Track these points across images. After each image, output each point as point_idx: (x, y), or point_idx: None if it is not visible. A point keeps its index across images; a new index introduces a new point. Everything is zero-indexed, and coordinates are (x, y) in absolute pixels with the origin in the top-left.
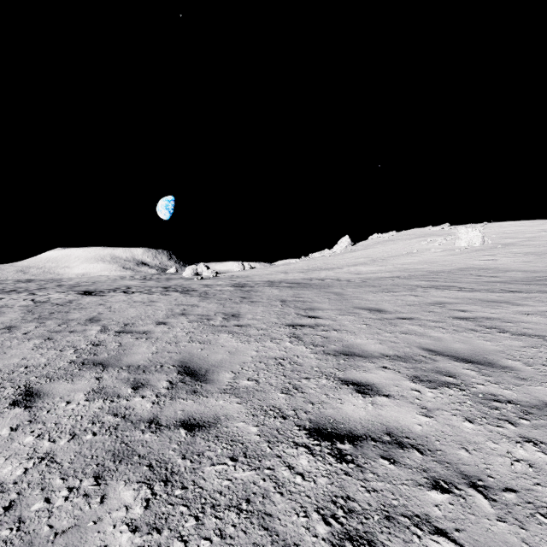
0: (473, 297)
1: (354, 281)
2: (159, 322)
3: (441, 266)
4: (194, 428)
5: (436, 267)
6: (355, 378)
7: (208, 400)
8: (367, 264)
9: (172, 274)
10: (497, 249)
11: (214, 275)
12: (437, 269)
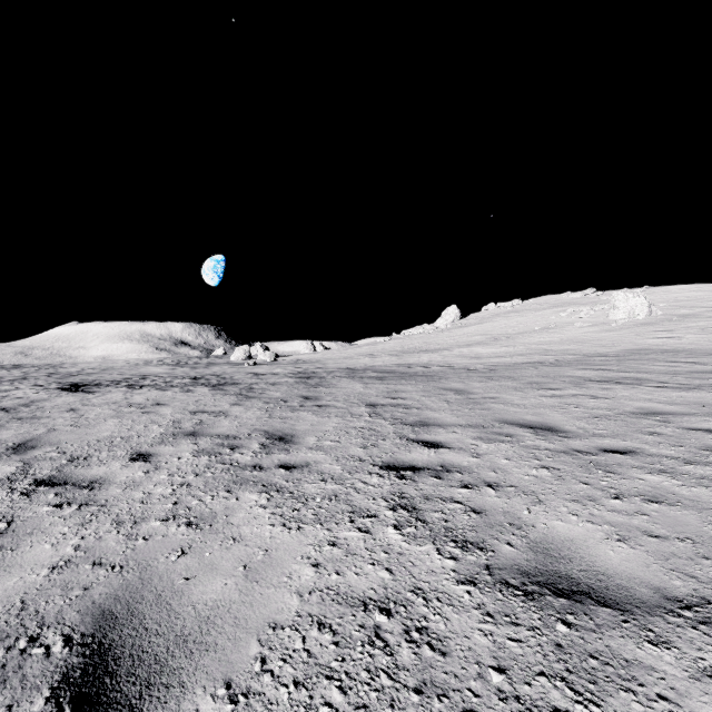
0: (703, 400)
1: (475, 369)
2: (138, 454)
3: (598, 346)
4: None
5: (591, 349)
6: None
7: None
8: (487, 344)
9: (216, 358)
10: (672, 323)
11: (272, 359)
12: (594, 351)
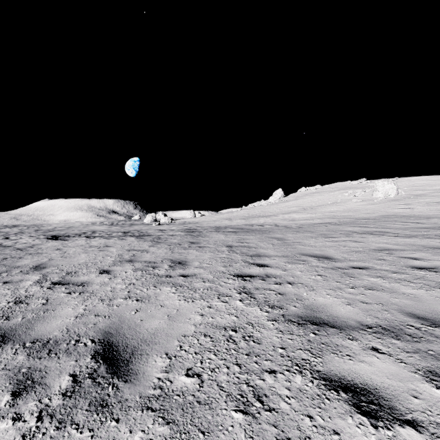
0: (415, 243)
1: (291, 227)
2: (103, 270)
3: (365, 213)
4: None
5: (360, 215)
6: (343, 373)
7: (118, 430)
8: (299, 212)
9: (135, 221)
10: (410, 199)
11: (169, 221)
12: (362, 216)
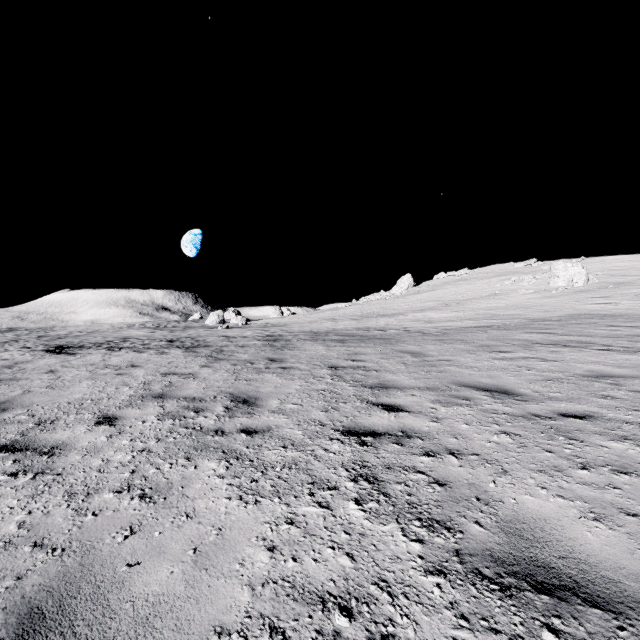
0: None
1: (429, 333)
2: (104, 417)
3: (541, 311)
4: None
5: (535, 314)
6: None
7: None
8: (438, 309)
9: (193, 322)
10: (608, 290)
11: (243, 323)
12: (538, 316)
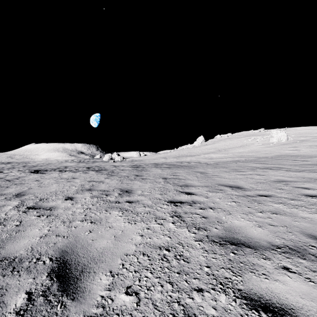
0: (304, 176)
1: (210, 164)
2: (68, 197)
3: (264, 154)
4: None
5: (261, 155)
6: (261, 292)
7: None
8: (216, 153)
9: (96, 159)
10: (297, 143)
11: (121, 159)
12: (262, 156)
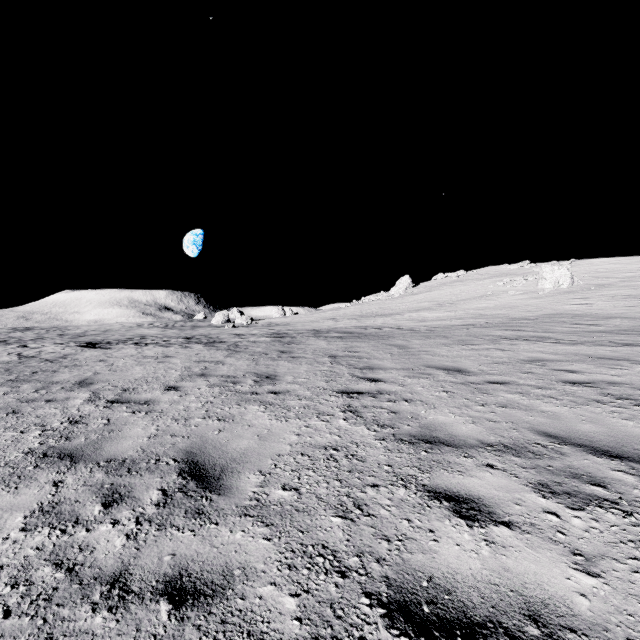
0: (579, 351)
1: (419, 330)
2: (169, 387)
3: (524, 311)
4: (185, 600)
5: (518, 313)
6: (449, 486)
7: (218, 531)
8: (433, 309)
9: (199, 321)
10: (589, 292)
11: (248, 322)
12: (519, 315)
